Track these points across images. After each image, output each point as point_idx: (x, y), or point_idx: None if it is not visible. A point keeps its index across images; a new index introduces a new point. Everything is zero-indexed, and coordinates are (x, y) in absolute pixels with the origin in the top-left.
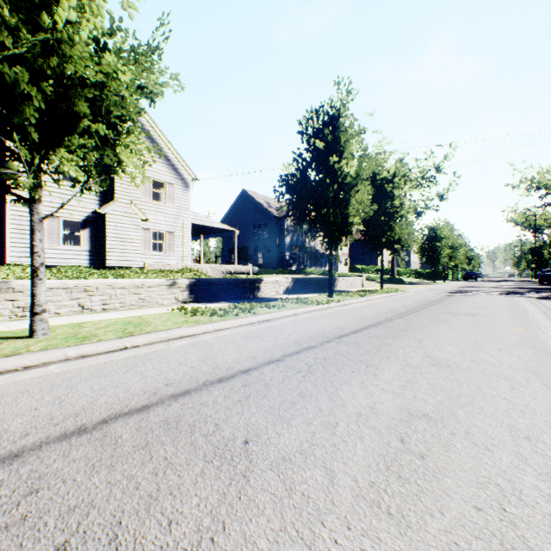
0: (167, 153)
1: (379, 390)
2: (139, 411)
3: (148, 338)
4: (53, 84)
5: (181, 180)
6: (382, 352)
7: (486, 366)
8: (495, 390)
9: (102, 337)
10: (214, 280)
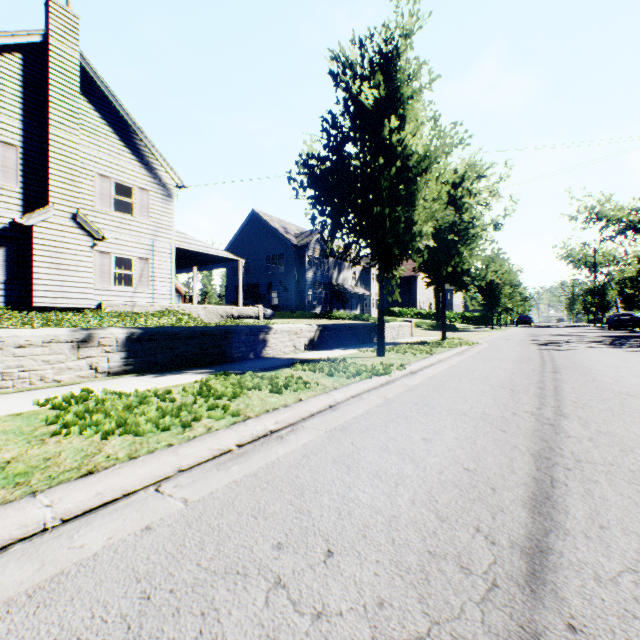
0: (138, 145)
1: None
2: None
3: None
4: None
5: (159, 185)
6: None
7: None
8: None
9: None
10: (180, 329)
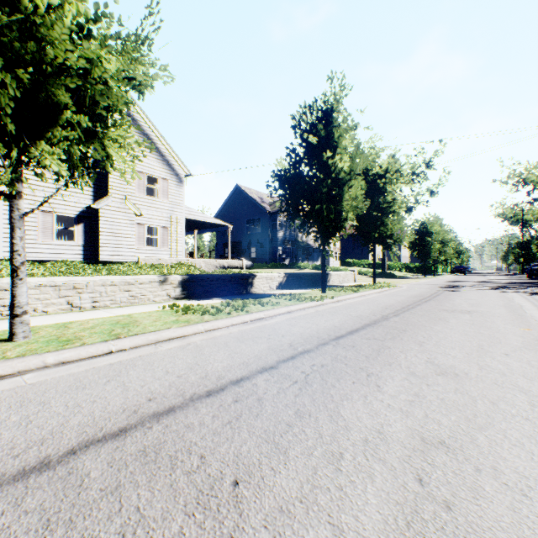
0: (161, 149)
1: (384, 407)
2: (115, 437)
3: (135, 341)
4: (33, 72)
5: (175, 175)
6: (383, 357)
7: (497, 375)
8: (514, 407)
9: (85, 341)
10: (207, 276)
